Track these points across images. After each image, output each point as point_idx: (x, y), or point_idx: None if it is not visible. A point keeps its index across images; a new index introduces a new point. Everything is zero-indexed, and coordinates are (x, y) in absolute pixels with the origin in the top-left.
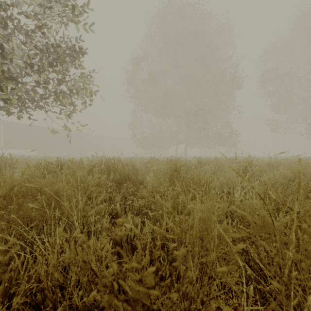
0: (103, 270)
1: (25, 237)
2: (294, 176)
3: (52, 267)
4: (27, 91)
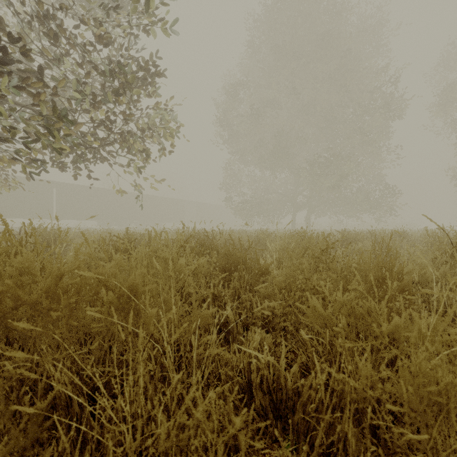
0: (227, 456)
1: (80, 365)
2: None
3: (132, 455)
4: (85, 136)
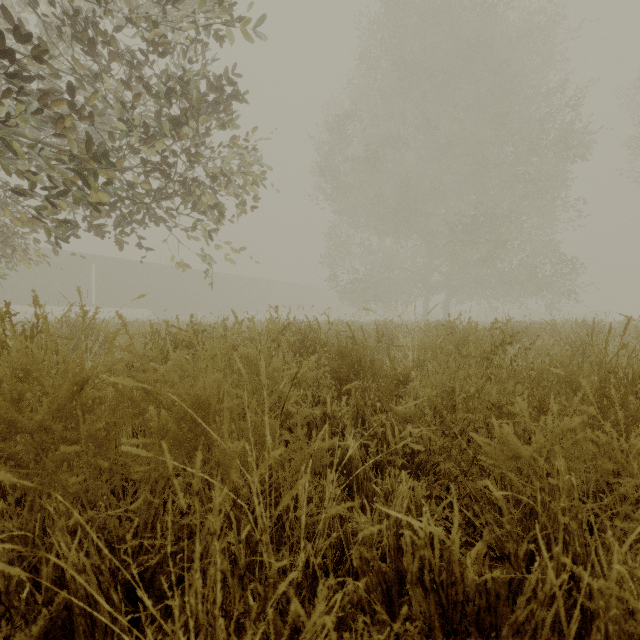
0: None
1: (115, 533)
2: None
3: None
4: (133, 188)
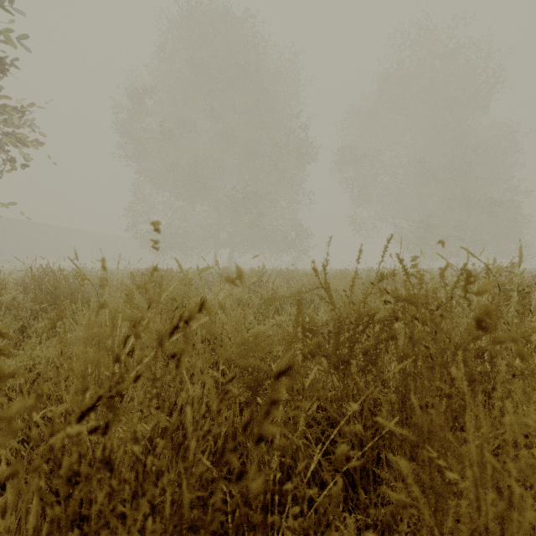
0: None
1: None
2: (301, 287)
3: None
4: None
